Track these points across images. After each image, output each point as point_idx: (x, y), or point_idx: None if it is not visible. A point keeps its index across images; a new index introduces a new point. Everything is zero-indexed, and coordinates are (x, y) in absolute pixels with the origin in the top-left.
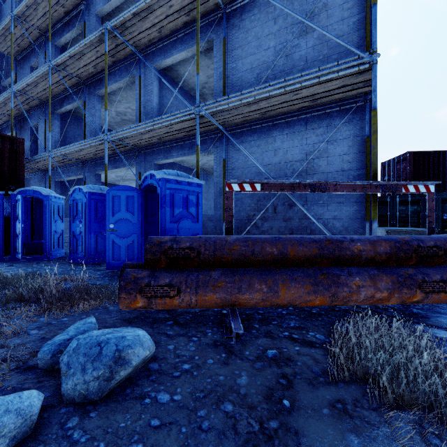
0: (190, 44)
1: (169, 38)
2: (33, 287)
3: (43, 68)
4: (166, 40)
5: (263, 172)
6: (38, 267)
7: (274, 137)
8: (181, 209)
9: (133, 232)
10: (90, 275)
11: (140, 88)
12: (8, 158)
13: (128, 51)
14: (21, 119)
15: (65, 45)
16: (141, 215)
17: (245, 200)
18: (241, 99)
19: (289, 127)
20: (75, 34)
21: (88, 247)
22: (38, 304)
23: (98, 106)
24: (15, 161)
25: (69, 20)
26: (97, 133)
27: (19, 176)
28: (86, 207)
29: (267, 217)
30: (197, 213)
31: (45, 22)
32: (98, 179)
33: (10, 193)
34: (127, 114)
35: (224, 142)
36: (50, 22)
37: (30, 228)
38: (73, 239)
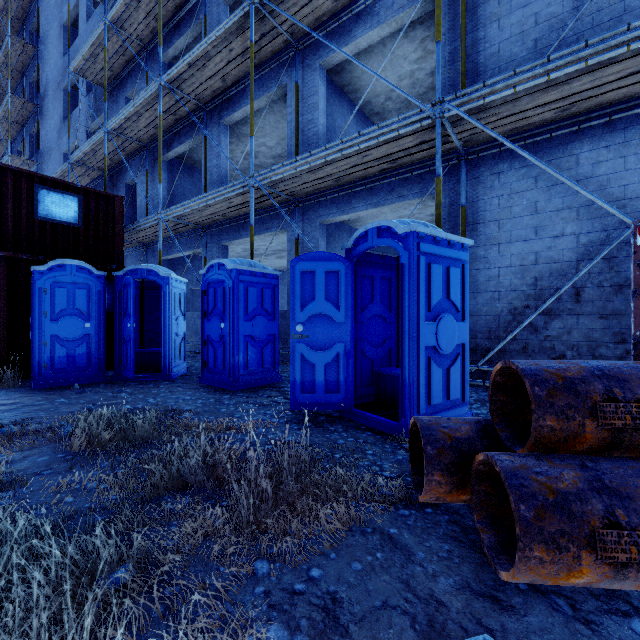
0: (388, 13)
1: (350, 10)
2: (196, 456)
3: (150, 88)
4: (345, 14)
5: (549, 226)
6: (161, 396)
7: (575, 155)
8: (440, 294)
9: (337, 339)
10: (259, 417)
11: (296, 102)
12: (103, 226)
13: (279, 43)
14: (113, 174)
15: (172, 60)
16: (350, 307)
17: (506, 278)
18: (541, 75)
19: (614, 132)
20: (188, 40)
21: (234, 362)
22: (219, 502)
23: (225, 142)
24: (112, 230)
25: (181, 19)
26: (223, 182)
27: (117, 251)
28: (232, 295)
29: (559, 310)
30: (461, 303)
31: (148, 26)
32: (225, 254)
33: (114, 274)
34: (259, 155)
35: (463, 174)
36: (160, 17)
37: (138, 328)
38: (208, 348)
